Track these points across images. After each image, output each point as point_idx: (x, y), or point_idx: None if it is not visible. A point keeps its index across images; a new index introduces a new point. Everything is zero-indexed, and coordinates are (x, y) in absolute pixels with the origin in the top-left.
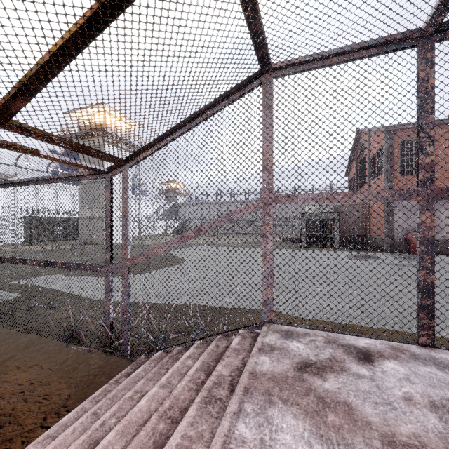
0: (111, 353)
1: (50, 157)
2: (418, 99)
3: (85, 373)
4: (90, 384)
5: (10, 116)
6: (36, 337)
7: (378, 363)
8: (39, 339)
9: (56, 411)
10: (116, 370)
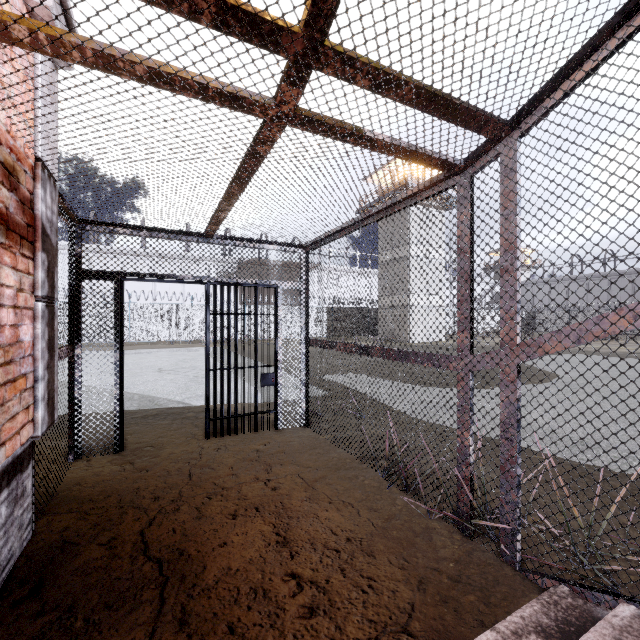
0: (473, 537)
1: (376, 141)
2: None
3: (430, 563)
4: (447, 599)
5: (327, 24)
6: (347, 457)
7: None
8: (351, 461)
9: (394, 636)
10: (495, 588)
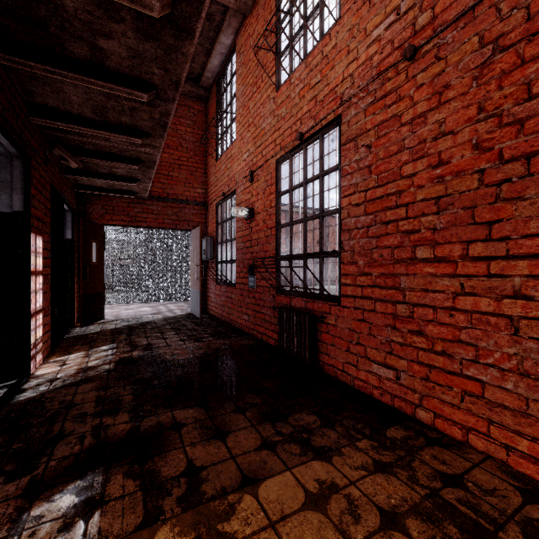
0: None
1: None
2: (145, 235)
3: None
4: None
5: None
6: None
7: (131, 305)
8: None
9: None
10: None
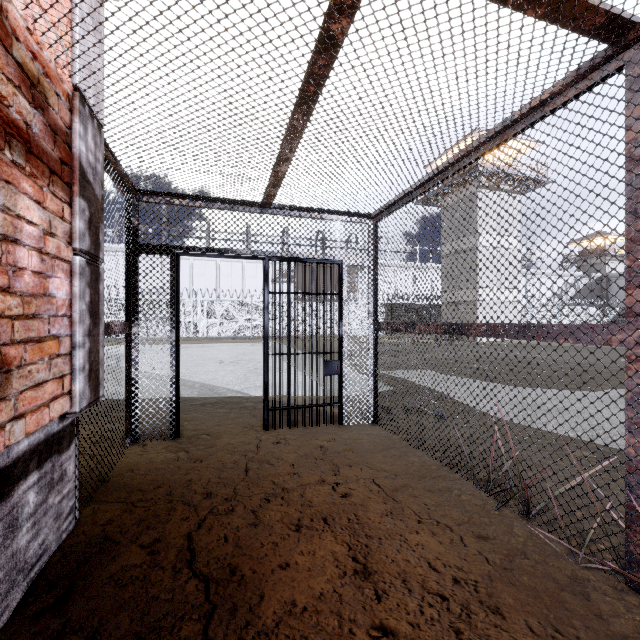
0: None
1: None
2: None
3: None
4: None
5: None
6: (431, 462)
7: None
8: (437, 469)
9: None
10: None
